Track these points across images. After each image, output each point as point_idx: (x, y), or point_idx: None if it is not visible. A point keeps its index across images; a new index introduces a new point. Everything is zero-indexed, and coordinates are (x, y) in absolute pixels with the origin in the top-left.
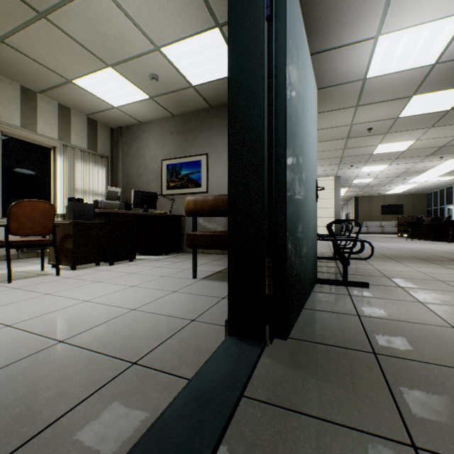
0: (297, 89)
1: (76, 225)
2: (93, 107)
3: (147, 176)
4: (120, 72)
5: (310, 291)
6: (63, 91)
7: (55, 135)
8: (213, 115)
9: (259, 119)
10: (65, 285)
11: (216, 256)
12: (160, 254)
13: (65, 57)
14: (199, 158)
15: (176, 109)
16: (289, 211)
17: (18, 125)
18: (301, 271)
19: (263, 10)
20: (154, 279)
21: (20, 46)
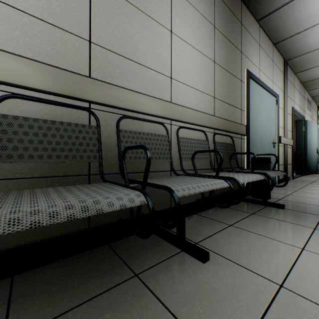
0: (309, 136)
1: None
2: None
3: None
4: None
5: (313, 173)
6: None
7: None
8: None
9: (302, 145)
10: None
11: None
12: None
13: None
14: None
15: None
16: (307, 157)
17: None
18: (310, 167)
19: (302, 130)
20: None
21: None
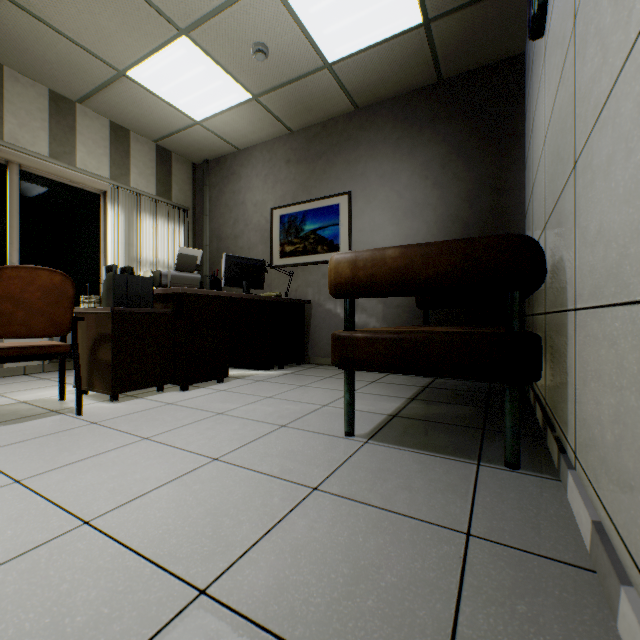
0: None
1: (119, 318)
2: (163, 125)
3: (249, 237)
4: (201, 45)
5: None
6: (114, 95)
7: (105, 173)
8: (360, 123)
9: None
10: (74, 448)
11: (367, 373)
12: (270, 367)
13: (107, 18)
14: (336, 201)
15: (297, 119)
16: None
17: (44, 154)
18: None
19: None
20: (263, 436)
21: (32, 2)
